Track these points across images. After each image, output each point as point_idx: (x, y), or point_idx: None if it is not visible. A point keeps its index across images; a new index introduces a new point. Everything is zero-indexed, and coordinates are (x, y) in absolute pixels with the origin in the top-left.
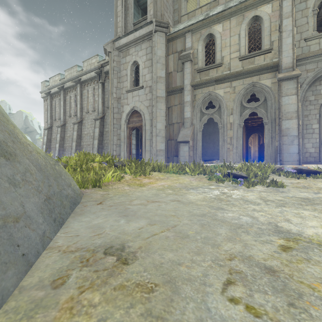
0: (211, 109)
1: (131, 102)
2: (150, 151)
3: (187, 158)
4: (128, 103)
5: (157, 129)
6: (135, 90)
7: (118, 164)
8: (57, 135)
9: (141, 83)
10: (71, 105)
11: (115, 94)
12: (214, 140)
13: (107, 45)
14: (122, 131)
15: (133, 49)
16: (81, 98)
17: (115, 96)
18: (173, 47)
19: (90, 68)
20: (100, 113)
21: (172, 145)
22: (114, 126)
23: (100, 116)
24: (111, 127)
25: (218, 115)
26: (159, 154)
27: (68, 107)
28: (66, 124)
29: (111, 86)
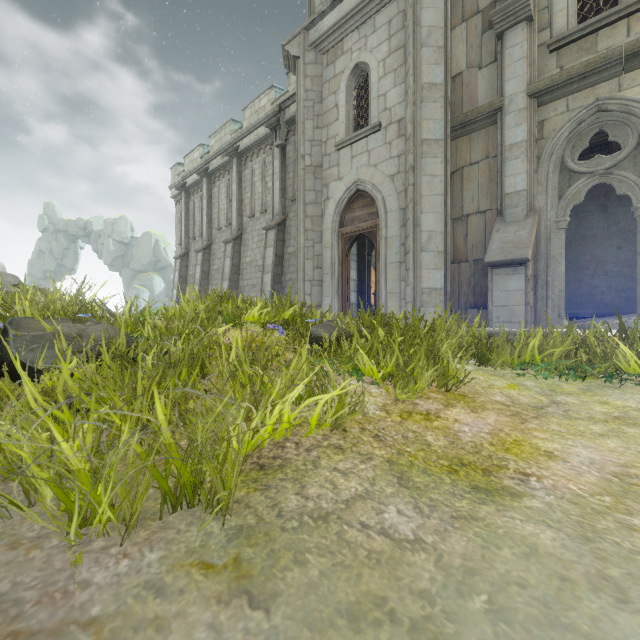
0: (603, 157)
1: (347, 171)
2: (400, 293)
3: (519, 311)
4: (339, 177)
5: (421, 232)
6: (358, 140)
7: (324, 331)
8: (195, 267)
9: (375, 118)
10: (221, 206)
11: (310, 157)
12: (578, 260)
13: (290, 41)
14: (325, 246)
15: (352, 35)
16: (239, 187)
17: (310, 162)
18: (467, 2)
19: (257, 119)
20: (276, 215)
21: (463, 277)
22: (308, 235)
23: (277, 220)
24: (301, 237)
25: (633, 171)
26: (429, 302)
27: (216, 211)
28: (213, 245)
29: (300, 140)
